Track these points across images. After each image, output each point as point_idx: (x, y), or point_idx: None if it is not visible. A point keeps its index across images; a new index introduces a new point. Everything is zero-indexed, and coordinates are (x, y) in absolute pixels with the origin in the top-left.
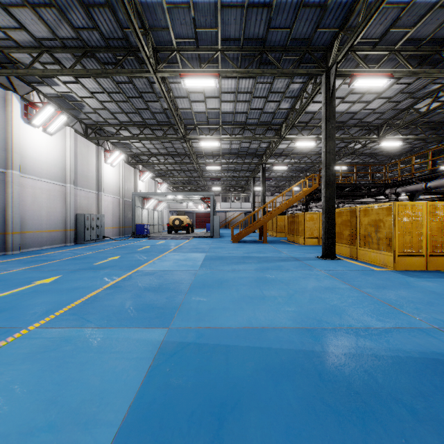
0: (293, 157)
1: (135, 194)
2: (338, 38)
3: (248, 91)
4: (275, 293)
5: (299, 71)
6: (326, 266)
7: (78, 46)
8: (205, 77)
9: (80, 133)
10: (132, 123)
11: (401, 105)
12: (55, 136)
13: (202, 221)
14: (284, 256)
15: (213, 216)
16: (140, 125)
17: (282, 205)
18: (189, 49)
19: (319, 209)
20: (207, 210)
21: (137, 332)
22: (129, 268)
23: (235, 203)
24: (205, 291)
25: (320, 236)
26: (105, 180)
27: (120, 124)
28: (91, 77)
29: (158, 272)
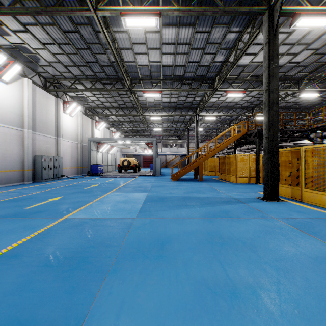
0: (221, 110)
1: (90, 140)
2: None
3: (187, 42)
4: (247, 274)
5: (241, 9)
6: (277, 211)
7: None
8: (146, 15)
9: (38, 85)
10: (84, 76)
11: (324, 57)
12: (11, 85)
13: (147, 162)
14: (225, 196)
15: (155, 158)
16: (92, 79)
17: (215, 148)
18: None
19: (240, 153)
20: (151, 154)
21: None
22: (58, 215)
23: (173, 148)
24: (137, 269)
25: (250, 176)
26: (64, 127)
27: (74, 78)
28: (38, 25)
29: (87, 223)
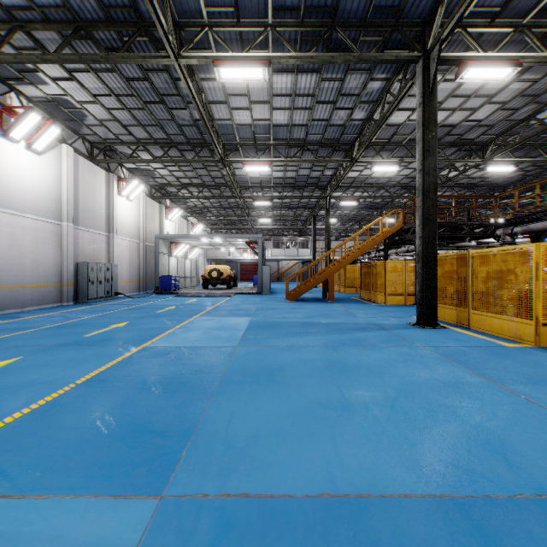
0: (366, 189)
1: (159, 237)
2: (443, 5)
3: (310, 92)
4: (365, 394)
5: (384, 56)
6: (428, 339)
7: (67, 20)
8: (249, 64)
9: (82, 154)
10: (152, 140)
11: (517, 114)
12: (45, 156)
13: (248, 273)
14: (362, 322)
15: (262, 266)
16: (164, 144)
17: (354, 250)
18: (226, 25)
19: (398, 257)
20: (255, 258)
21: (89, 513)
22: (133, 344)
23: (290, 250)
24: (245, 391)
25: (406, 293)
26: (118, 218)
27: (137, 142)
28: (90, 70)
29: (175, 351)
